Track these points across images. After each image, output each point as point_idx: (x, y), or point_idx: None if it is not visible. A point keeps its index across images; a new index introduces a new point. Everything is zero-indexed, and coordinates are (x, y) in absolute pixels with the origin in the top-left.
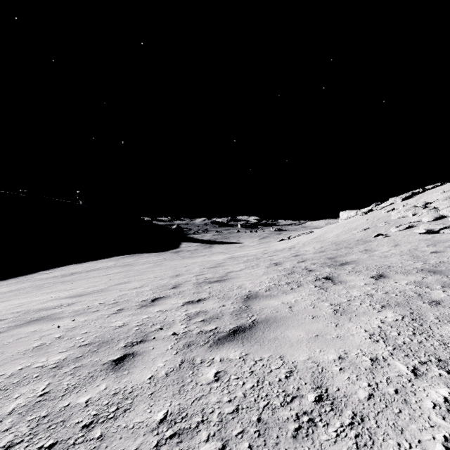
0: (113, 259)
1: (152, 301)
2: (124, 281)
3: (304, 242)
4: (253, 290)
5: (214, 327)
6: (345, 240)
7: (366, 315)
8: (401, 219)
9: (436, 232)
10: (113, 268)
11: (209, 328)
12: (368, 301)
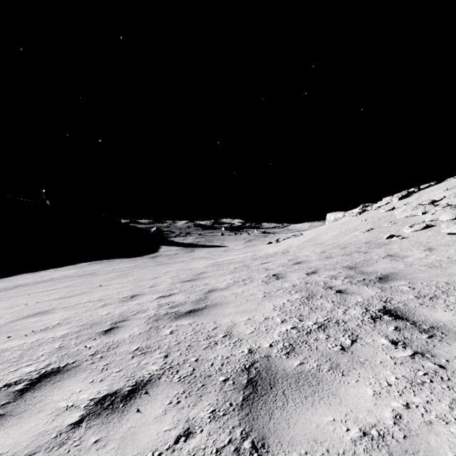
0: (77, 266)
1: (23, 390)
2: (48, 308)
3: (298, 245)
4: (257, 346)
5: None
6: (350, 243)
7: None
8: (410, 218)
9: None
10: (68, 279)
11: None
12: None
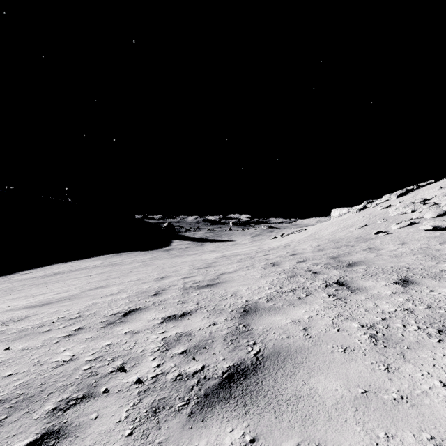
0: (101, 257)
1: (124, 315)
2: (102, 285)
3: (299, 239)
4: (251, 299)
5: (199, 366)
6: (343, 238)
7: (424, 348)
8: (400, 216)
9: (444, 229)
10: (98, 268)
11: (193, 369)
12: (411, 320)
